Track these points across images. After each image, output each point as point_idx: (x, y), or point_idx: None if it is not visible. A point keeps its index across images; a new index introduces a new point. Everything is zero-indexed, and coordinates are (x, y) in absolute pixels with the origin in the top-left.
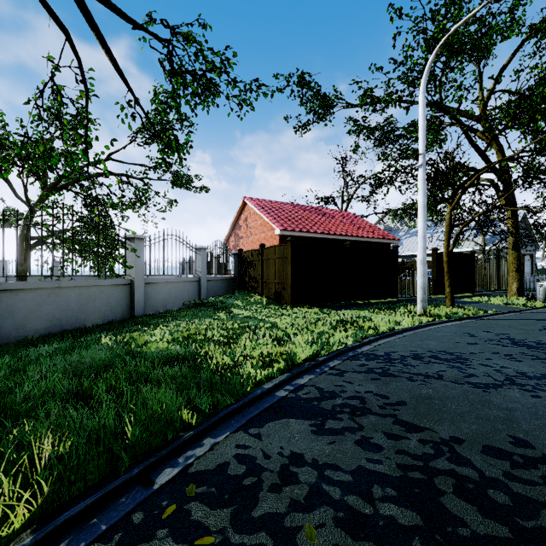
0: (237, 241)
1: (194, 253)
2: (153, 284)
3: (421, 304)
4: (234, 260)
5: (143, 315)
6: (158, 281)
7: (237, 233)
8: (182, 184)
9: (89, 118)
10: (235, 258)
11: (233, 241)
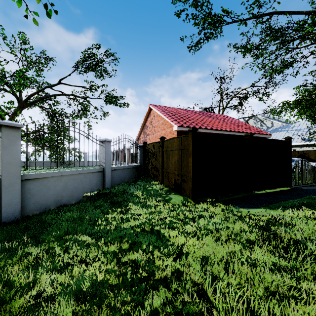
0: (145, 137)
1: (99, 145)
2: (40, 179)
3: None
4: (139, 151)
5: (17, 219)
6: (47, 176)
7: (145, 131)
8: (111, 101)
9: (47, 56)
10: (141, 149)
11: (142, 137)
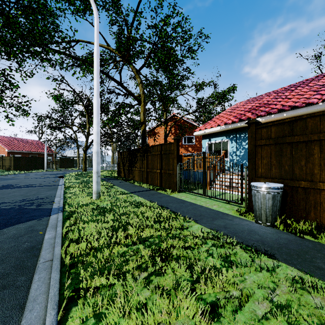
0: None
1: None
2: None
3: (45, 169)
4: None
5: None
6: None
7: None
8: None
9: None
10: None
11: None
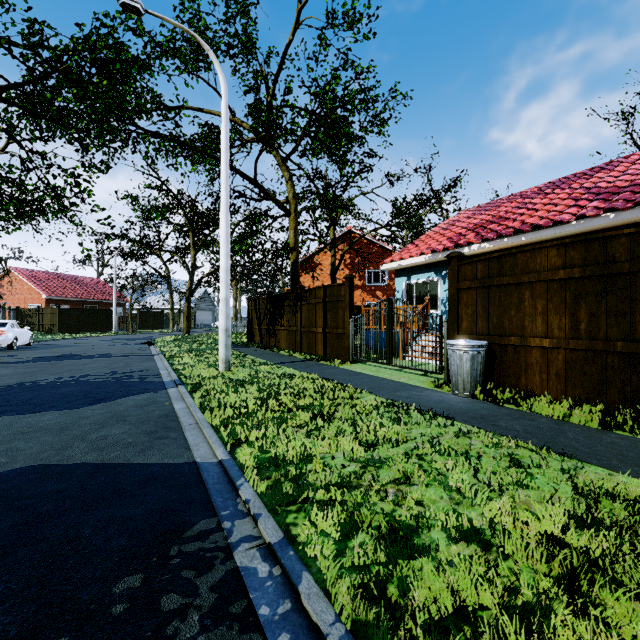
0: None
1: None
2: None
3: (115, 330)
4: (13, 313)
5: None
6: None
7: None
8: None
9: None
10: (14, 311)
11: None
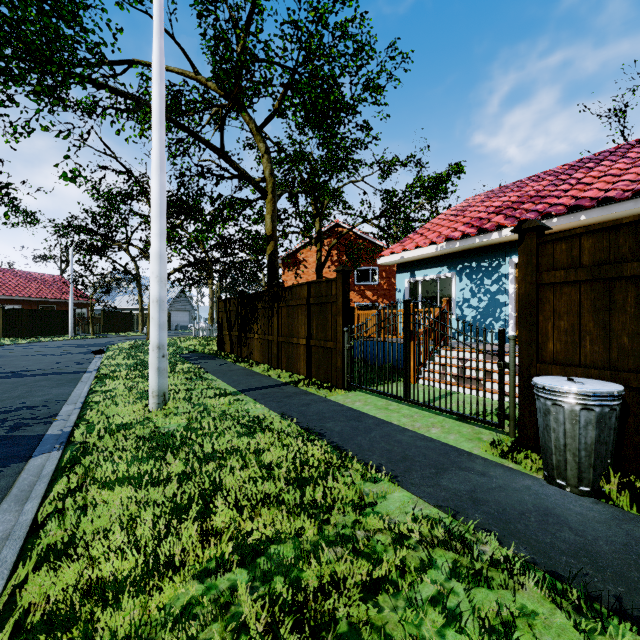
0: None
1: None
2: None
3: (71, 334)
4: None
5: None
6: None
7: None
8: None
9: None
10: None
11: None
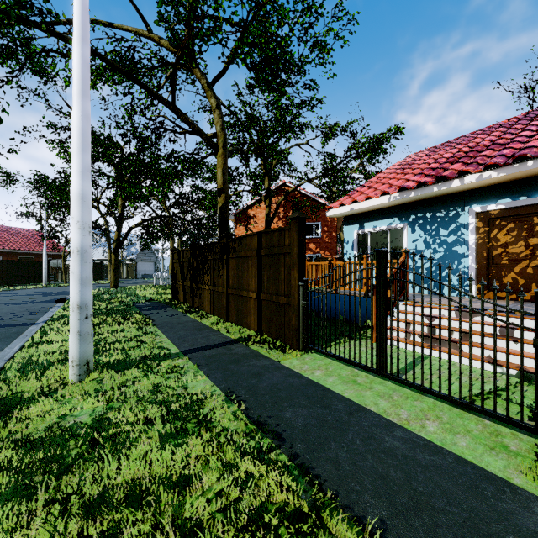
0: None
1: None
2: None
3: (44, 282)
4: None
5: None
6: None
7: None
8: None
9: None
10: None
11: None
